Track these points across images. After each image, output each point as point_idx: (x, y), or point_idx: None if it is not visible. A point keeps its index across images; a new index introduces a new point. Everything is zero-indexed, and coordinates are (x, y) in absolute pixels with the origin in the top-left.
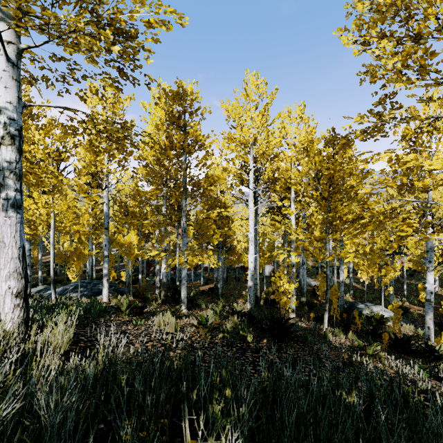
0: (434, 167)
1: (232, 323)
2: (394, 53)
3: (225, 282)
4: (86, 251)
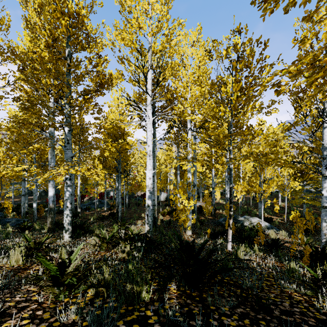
0: None
1: (123, 254)
2: None
3: (127, 207)
4: None
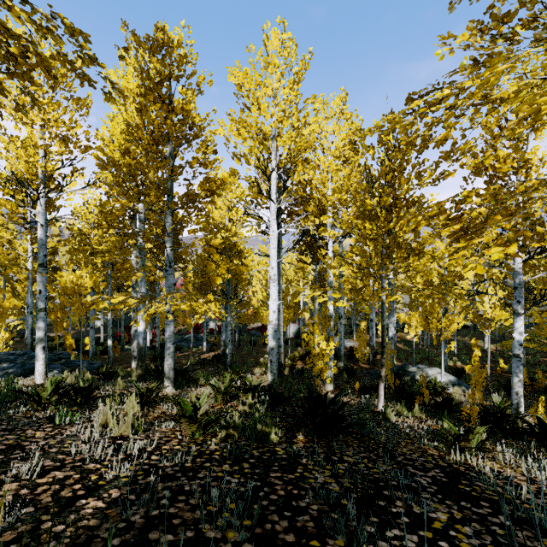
0: None
1: (244, 407)
2: None
3: (236, 347)
4: (6, 303)
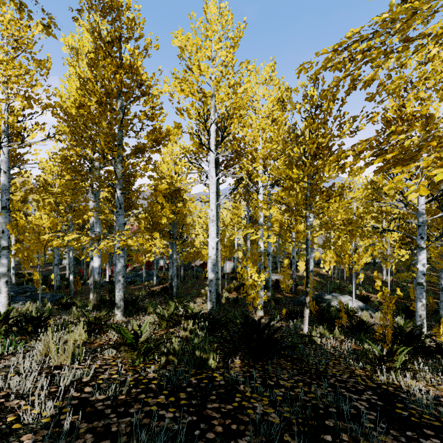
0: None
1: (185, 332)
2: None
3: (182, 280)
4: None
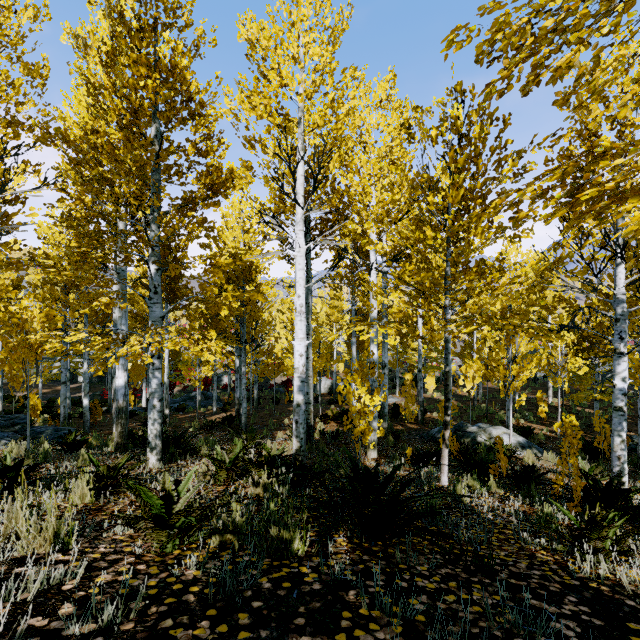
0: None
1: (256, 489)
2: None
3: (255, 405)
4: None
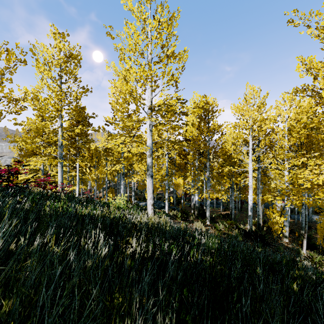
0: (300, 176)
1: (234, 233)
2: (316, 104)
3: (239, 211)
4: (157, 186)
